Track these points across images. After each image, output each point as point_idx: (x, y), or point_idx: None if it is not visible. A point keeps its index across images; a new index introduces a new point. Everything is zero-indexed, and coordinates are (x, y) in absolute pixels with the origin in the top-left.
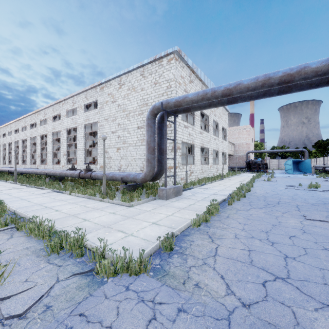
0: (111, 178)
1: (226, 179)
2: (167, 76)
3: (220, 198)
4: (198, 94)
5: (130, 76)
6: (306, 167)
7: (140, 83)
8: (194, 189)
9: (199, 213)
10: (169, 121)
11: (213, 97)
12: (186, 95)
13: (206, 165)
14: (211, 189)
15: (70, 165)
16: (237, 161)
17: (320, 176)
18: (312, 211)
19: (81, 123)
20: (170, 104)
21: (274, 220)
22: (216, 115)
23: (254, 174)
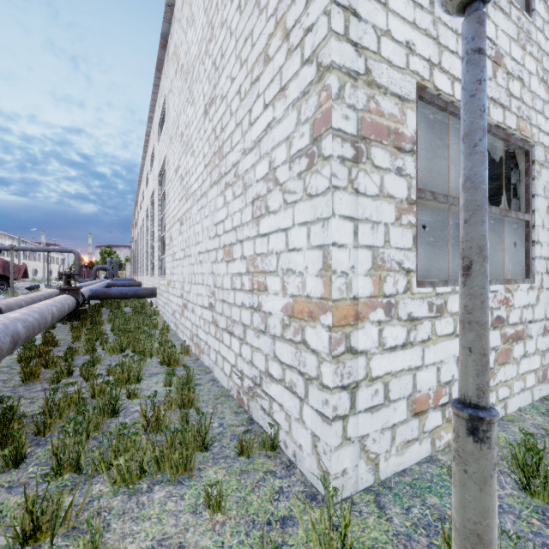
0: None
1: None
2: None
3: None
4: None
5: None
6: None
7: None
8: None
9: None
10: None
11: None
12: None
13: None
14: None
15: (151, 277)
16: None
17: None
18: None
19: (156, 175)
20: None
21: None
22: None
23: None
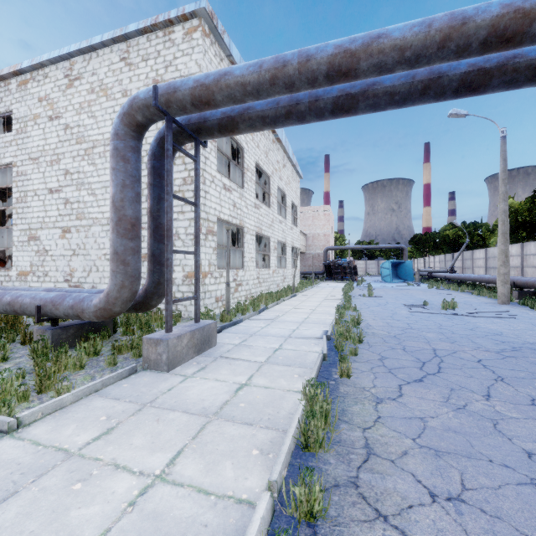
0: (9, 308)
1: (301, 294)
2: (185, 68)
3: (311, 351)
4: (261, 66)
5: (96, 61)
6: (406, 272)
7: (120, 78)
8: (244, 323)
9: (270, 440)
10: (181, 150)
11: (302, 76)
12: (227, 69)
13: (266, 270)
14: (281, 322)
15: None
16: (310, 263)
17: (432, 286)
18: (531, 381)
19: None
20: (180, 94)
21: (508, 448)
22: (283, 178)
23: (339, 284)
